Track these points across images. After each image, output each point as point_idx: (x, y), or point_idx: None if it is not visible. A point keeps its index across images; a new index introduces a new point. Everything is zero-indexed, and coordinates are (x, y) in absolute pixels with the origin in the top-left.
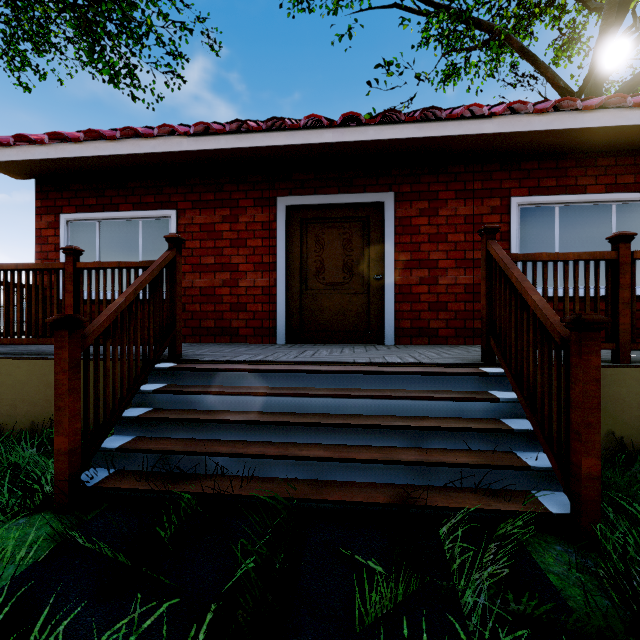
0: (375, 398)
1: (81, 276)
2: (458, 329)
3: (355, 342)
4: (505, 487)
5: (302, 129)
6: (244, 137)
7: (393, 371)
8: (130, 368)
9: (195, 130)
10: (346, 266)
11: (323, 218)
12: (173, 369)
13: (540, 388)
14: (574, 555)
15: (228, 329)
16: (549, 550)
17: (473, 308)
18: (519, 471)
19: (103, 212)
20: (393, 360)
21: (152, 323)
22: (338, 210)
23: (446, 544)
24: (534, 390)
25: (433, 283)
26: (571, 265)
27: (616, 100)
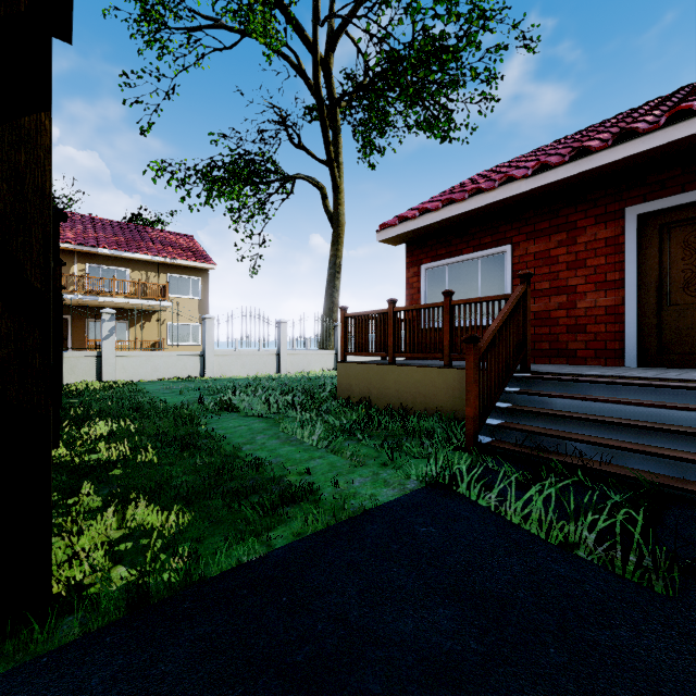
0: None
1: (454, 310)
2: None
3: None
4: None
5: (662, 128)
6: (585, 161)
7: None
8: (499, 373)
9: (532, 170)
10: None
11: (695, 217)
12: (527, 377)
13: None
14: None
15: (564, 351)
16: None
17: None
18: None
19: (450, 258)
20: None
21: (511, 341)
22: None
23: None
24: None
25: None
26: None
27: None
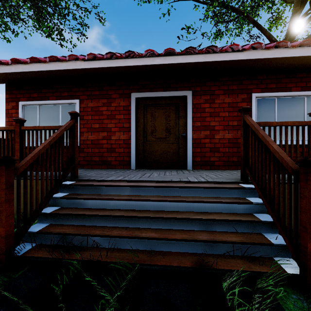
0: (183, 202)
1: (24, 134)
2: (225, 161)
3: (171, 168)
4: (258, 255)
5: (144, 57)
6: (113, 61)
7: (193, 186)
8: (47, 185)
9: (88, 57)
10: (167, 129)
11: (155, 104)
12: (72, 185)
13: (278, 198)
14: (304, 302)
15: (106, 161)
16: (289, 298)
17: (232, 151)
18: (266, 246)
19: (41, 101)
20: (192, 179)
21: (60, 160)
22: (163, 100)
23: (227, 295)
24: (273, 199)
25: (212, 138)
26: (283, 128)
27: (308, 42)
